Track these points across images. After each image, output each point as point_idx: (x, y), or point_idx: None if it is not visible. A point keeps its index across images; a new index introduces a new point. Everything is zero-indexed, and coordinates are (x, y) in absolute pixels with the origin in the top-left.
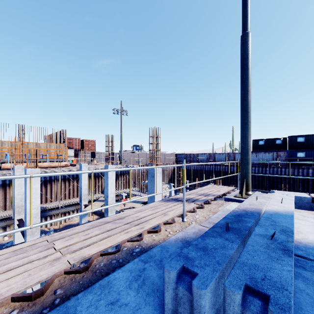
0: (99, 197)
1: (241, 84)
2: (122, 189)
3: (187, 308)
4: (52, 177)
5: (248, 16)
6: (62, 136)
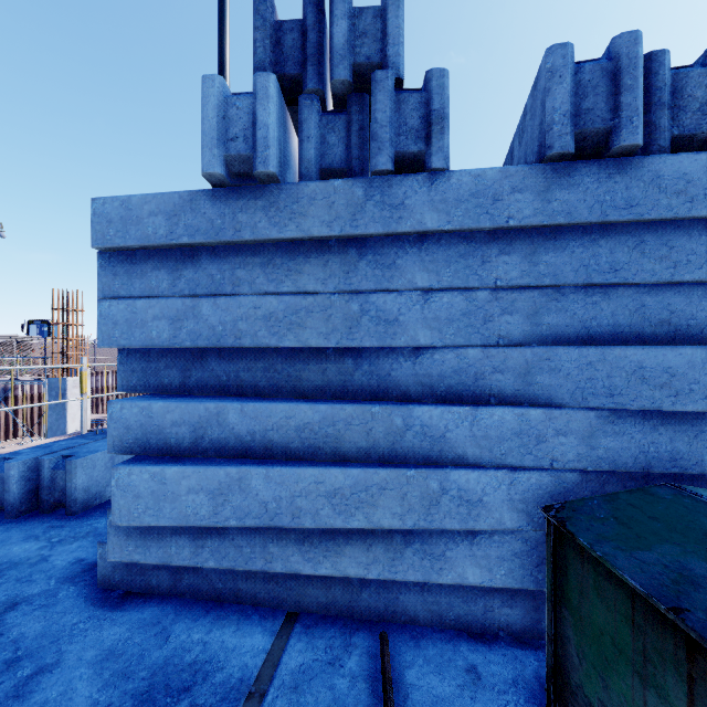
0: None
1: None
2: None
3: (1, 488)
4: None
5: None
6: None
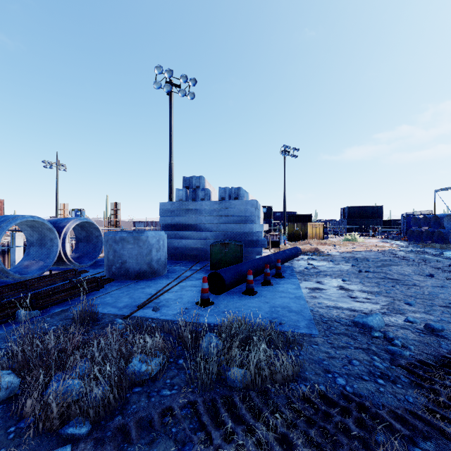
0: None
1: (169, 187)
2: None
3: None
4: None
5: (172, 154)
6: None
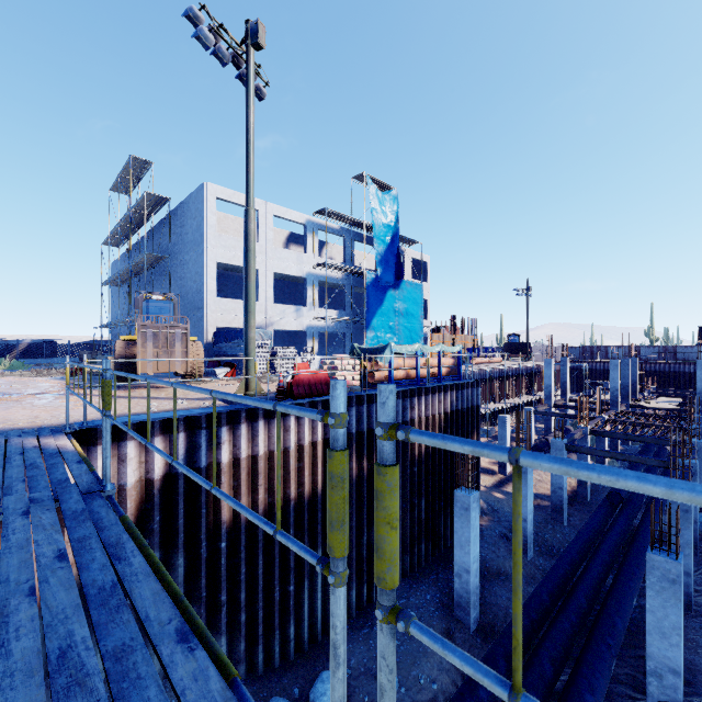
0: (536, 399)
1: None
2: (537, 392)
3: None
4: (504, 373)
5: None
6: (474, 327)
